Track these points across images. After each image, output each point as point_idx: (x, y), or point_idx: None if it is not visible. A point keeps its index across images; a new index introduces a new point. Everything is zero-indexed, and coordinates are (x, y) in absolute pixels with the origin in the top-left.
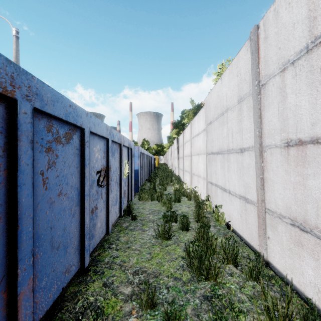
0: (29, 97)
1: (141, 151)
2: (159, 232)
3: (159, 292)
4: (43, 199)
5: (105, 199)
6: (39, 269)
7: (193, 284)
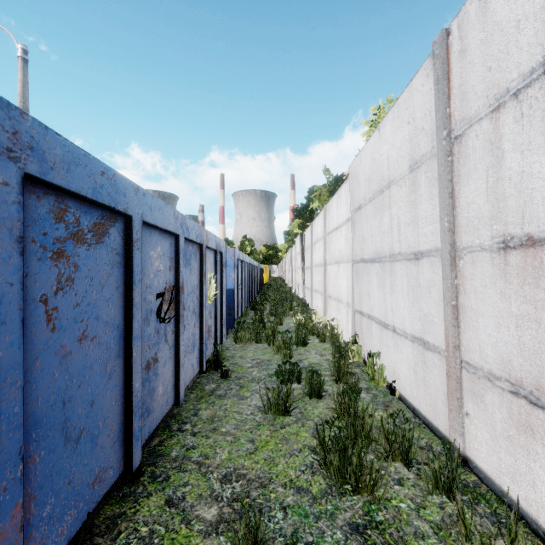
0: (15, 153)
1: (239, 257)
2: (270, 401)
3: (268, 517)
4: (47, 349)
5: (172, 344)
6: (38, 483)
7: (331, 500)
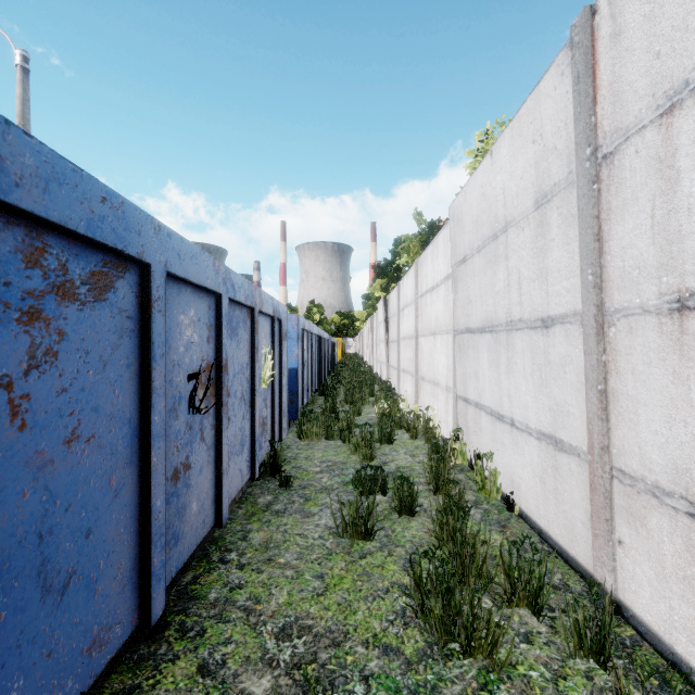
0: None
1: (304, 327)
2: (345, 521)
3: (343, 693)
4: (11, 457)
5: (211, 443)
6: None
7: (433, 666)
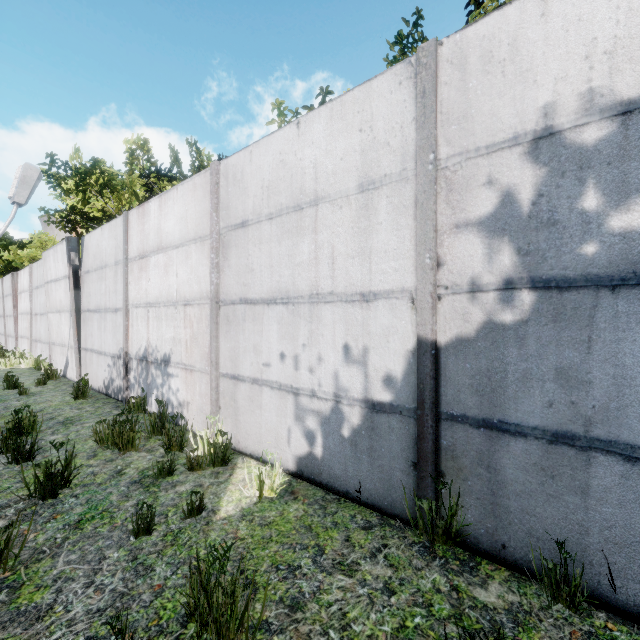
0: None
1: None
2: None
3: None
4: None
5: None
6: None
7: None
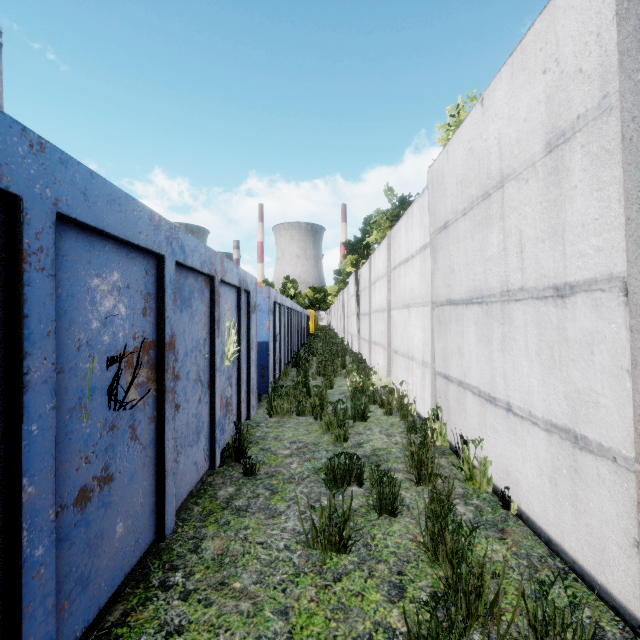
0: None
1: (276, 300)
2: (316, 528)
3: None
4: None
5: (149, 440)
6: None
7: None
